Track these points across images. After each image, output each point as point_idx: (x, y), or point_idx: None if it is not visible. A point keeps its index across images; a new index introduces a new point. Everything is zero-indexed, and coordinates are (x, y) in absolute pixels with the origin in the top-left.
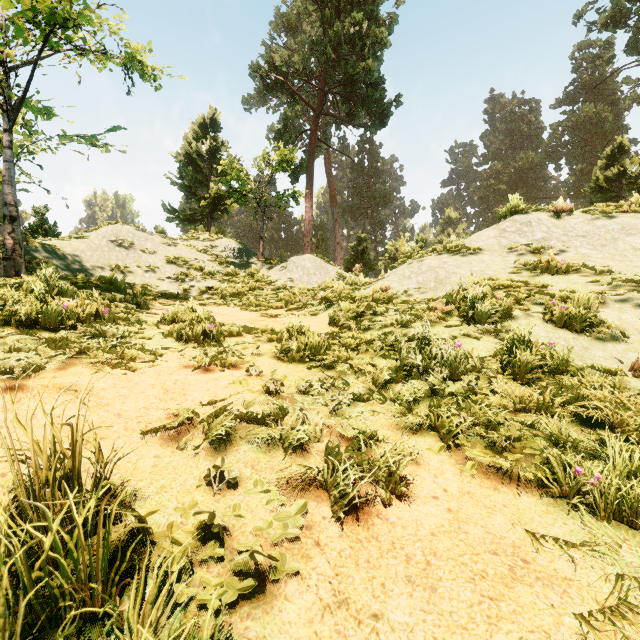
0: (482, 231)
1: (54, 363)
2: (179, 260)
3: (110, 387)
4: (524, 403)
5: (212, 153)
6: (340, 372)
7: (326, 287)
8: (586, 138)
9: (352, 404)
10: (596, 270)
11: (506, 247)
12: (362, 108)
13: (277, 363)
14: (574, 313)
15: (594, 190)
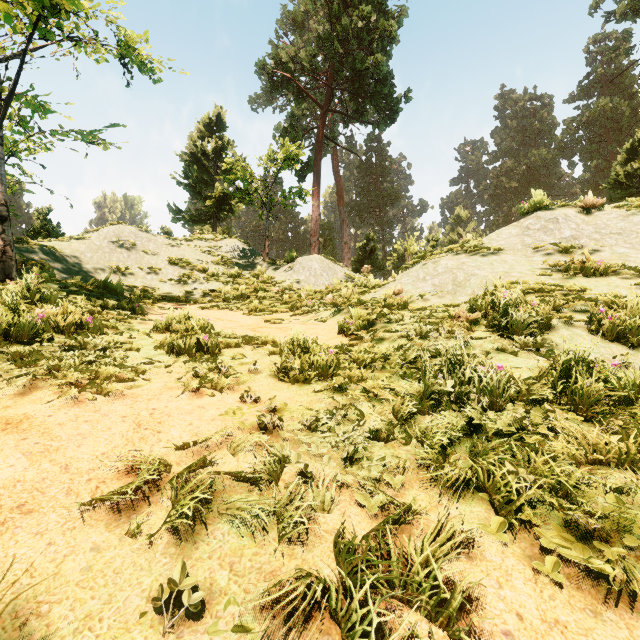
0: (502, 229)
1: (13, 386)
2: (182, 261)
3: (70, 421)
4: (599, 453)
5: (218, 152)
6: (352, 396)
7: (334, 289)
8: (601, 133)
9: (369, 446)
10: (639, 271)
11: (531, 246)
12: (370, 104)
13: (277, 383)
14: (629, 324)
15: (613, 186)
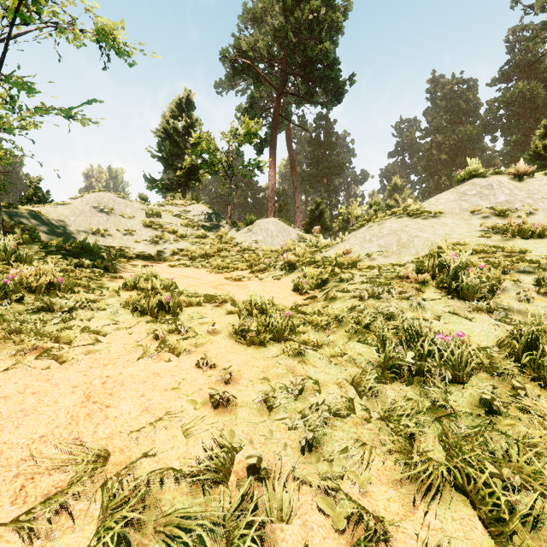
0: (440, 195)
1: None
2: (154, 224)
3: (16, 393)
4: None
5: (187, 129)
6: (308, 361)
7: (288, 249)
8: (520, 112)
9: (328, 423)
10: None
11: (468, 210)
12: (320, 86)
13: (235, 345)
14: None
15: (532, 157)
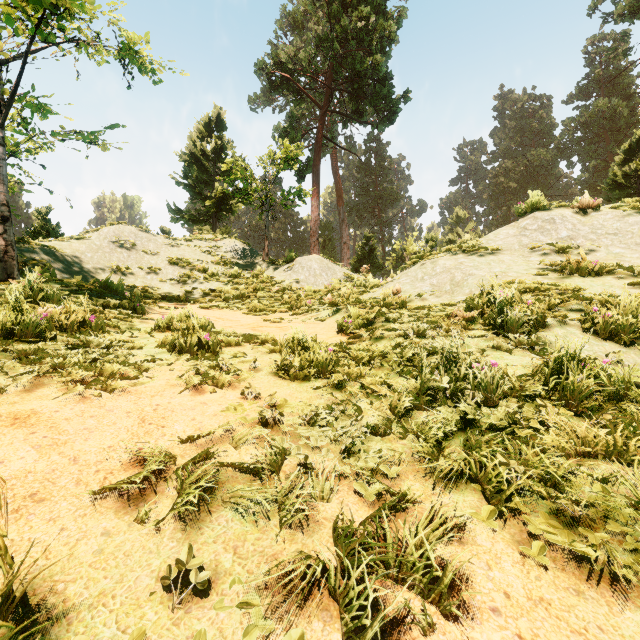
0: (500, 229)
1: (19, 383)
2: (182, 261)
3: (76, 416)
4: (587, 445)
5: (217, 152)
6: (350, 393)
7: (333, 289)
8: (600, 134)
9: (366, 440)
10: (634, 271)
11: (528, 246)
12: (370, 104)
13: (278, 381)
14: (622, 322)
15: (611, 187)
